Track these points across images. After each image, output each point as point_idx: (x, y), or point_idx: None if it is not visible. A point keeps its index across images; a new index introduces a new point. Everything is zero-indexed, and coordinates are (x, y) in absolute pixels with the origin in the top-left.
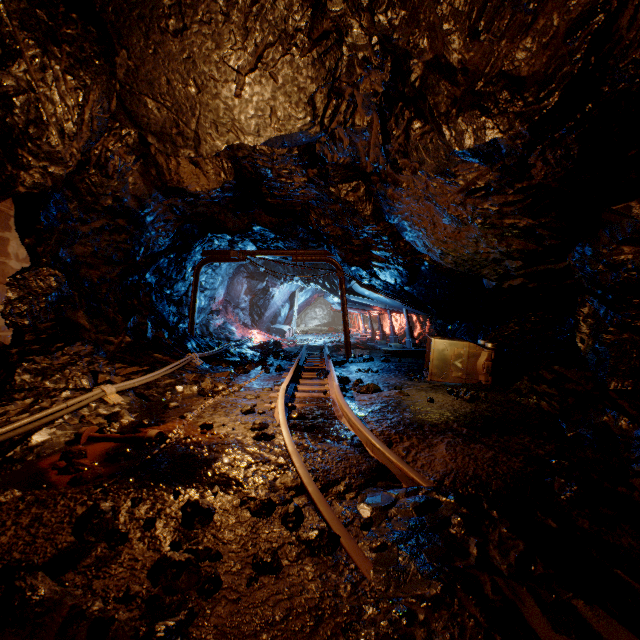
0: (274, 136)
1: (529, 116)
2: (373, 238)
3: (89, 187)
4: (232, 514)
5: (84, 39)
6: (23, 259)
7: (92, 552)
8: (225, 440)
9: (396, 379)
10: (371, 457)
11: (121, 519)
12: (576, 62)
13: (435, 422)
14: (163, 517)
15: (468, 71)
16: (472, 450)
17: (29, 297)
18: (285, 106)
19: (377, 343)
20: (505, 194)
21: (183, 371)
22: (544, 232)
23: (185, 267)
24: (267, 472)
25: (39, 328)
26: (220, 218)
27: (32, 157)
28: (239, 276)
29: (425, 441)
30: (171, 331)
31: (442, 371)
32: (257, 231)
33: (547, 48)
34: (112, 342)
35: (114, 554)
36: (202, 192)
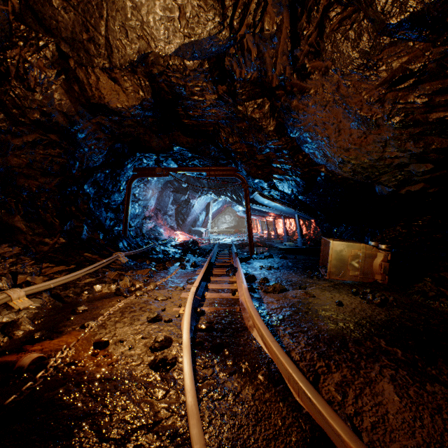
0: (184, 43)
1: None
2: (275, 152)
3: (13, 100)
4: None
5: None
6: None
7: None
8: (113, 370)
9: (297, 276)
10: (299, 407)
11: None
12: None
13: (358, 337)
14: None
15: None
16: (434, 398)
17: None
18: (193, 4)
19: (273, 242)
20: (443, 78)
21: (107, 269)
22: None
23: (119, 181)
24: None
25: None
26: (145, 139)
27: None
28: (167, 190)
29: (360, 373)
30: (106, 233)
31: (340, 270)
32: (177, 151)
33: None
34: (47, 243)
35: None
36: (123, 109)
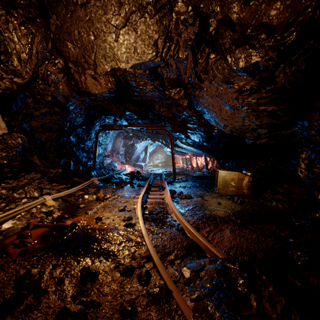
0: (136, 63)
1: (277, 47)
2: (188, 118)
3: (38, 90)
4: (109, 274)
5: (30, 7)
6: (3, 128)
7: (24, 301)
8: (108, 227)
9: (200, 191)
10: (188, 237)
11: (44, 278)
12: (307, 13)
13: (222, 216)
14: (69, 276)
15: (242, 24)
16: (244, 233)
17: (6, 148)
18: (141, 46)
19: (189, 172)
20: (261, 93)
21: (88, 187)
22: (281, 113)
23: (91, 133)
24: (130, 247)
25: (12, 165)
26: (108, 108)
27: (4, 72)
28: (119, 138)
29: (218, 227)
30: (83, 166)
31: (224, 187)
32: (128, 114)
33: (289, 7)
34: (52, 172)
35: (37, 303)
36: (98, 93)
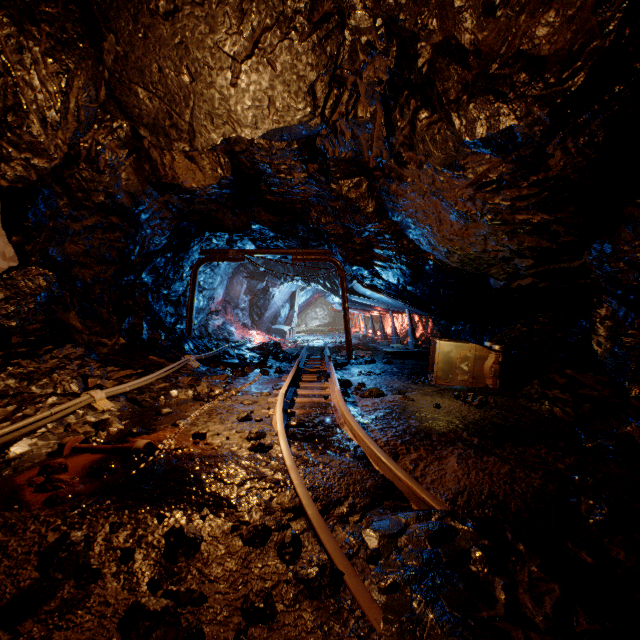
0: (272, 128)
1: (550, 99)
2: (375, 236)
3: (79, 183)
4: (222, 543)
5: (66, 19)
6: (10, 258)
7: (58, 593)
8: (218, 452)
9: (399, 382)
10: (376, 471)
11: (96, 549)
12: (608, 35)
13: (443, 431)
14: (144, 546)
15: (481, 53)
16: (486, 464)
17: (16, 297)
18: (284, 96)
19: (379, 344)
20: (518, 187)
21: (179, 374)
22: (560, 228)
23: (183, 267)
24: (262, 490)
25: (27, 330)
26: (218, 216)
27: (12, 148)
28: (239, 276)
29: (434, 453)
30: (168, 332)
31: (447, 374)
32: (256, 230)
33: (572, 22)
34: (105, 344)
35: (83, 595)
36: (198, 188)
